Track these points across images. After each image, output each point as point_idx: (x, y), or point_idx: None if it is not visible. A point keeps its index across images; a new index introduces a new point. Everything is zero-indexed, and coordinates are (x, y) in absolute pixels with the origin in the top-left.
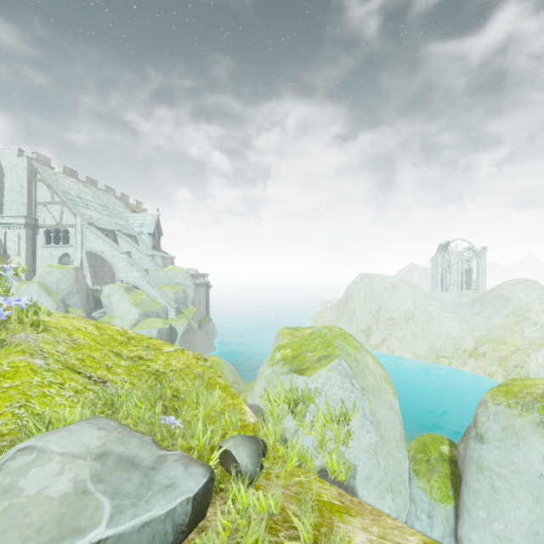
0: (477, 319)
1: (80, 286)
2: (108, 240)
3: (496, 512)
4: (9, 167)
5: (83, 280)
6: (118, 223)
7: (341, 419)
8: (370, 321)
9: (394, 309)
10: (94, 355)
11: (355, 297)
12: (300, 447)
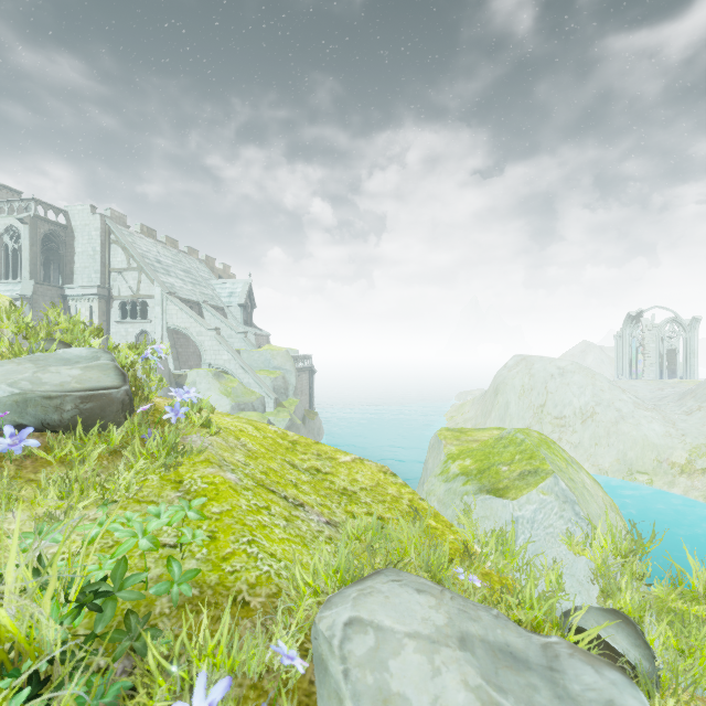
0: (690, 420)
1: (161, 370)
2: (193, 314)
3: None
4: (80, 227)
5: (165, 363)
6: (203, 293)
7: None
8: (530, 420)
9: (565, 405)
10: (273, 466)
11: (509, 386)
12: None
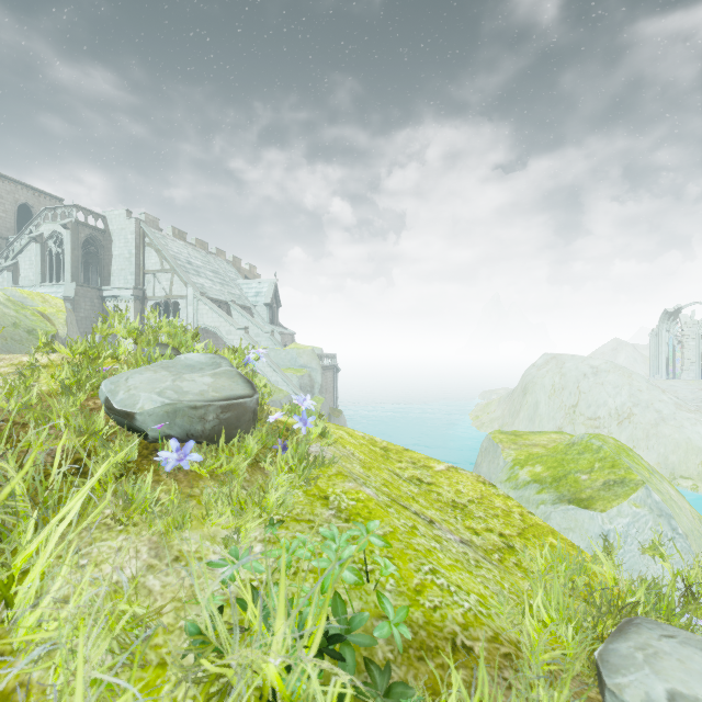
0: None
1: None
2: (222, 314)
3: None
4: (117, 231)
5: None
6: (231, 293)
7: None
8: (561, 421)
9: (600, 405)
10: (386, 477)
11: (538, 386)
12: None
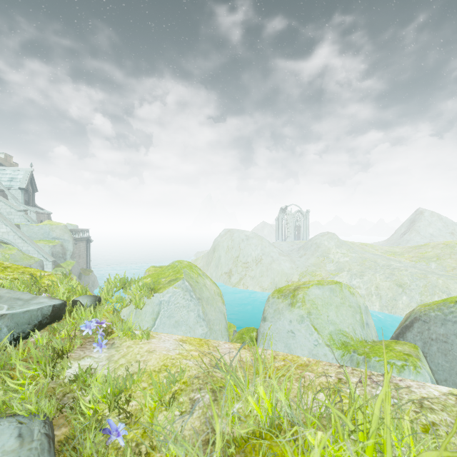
0: (301, 260)
1: None
2: None
3: None
4: None
5: None
6: None
7: (150, 288)
8: (231, 265)
9: (249, 255)
10: None
11: (221, 247)
12: None
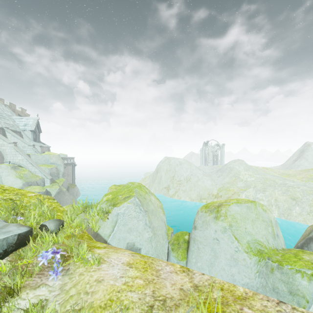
0: (219, 179)
1: None
2: None
3: (199, 258)
4: None
5: None
6: (6, 123)
7: (105, 212)
8: (169, 182)
9: (181, 176)
10: None
11: (162, 169)
12: (112, 243)
